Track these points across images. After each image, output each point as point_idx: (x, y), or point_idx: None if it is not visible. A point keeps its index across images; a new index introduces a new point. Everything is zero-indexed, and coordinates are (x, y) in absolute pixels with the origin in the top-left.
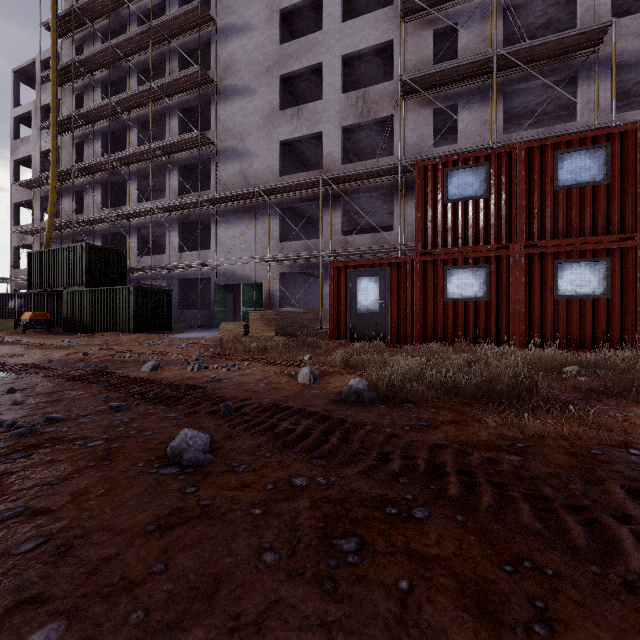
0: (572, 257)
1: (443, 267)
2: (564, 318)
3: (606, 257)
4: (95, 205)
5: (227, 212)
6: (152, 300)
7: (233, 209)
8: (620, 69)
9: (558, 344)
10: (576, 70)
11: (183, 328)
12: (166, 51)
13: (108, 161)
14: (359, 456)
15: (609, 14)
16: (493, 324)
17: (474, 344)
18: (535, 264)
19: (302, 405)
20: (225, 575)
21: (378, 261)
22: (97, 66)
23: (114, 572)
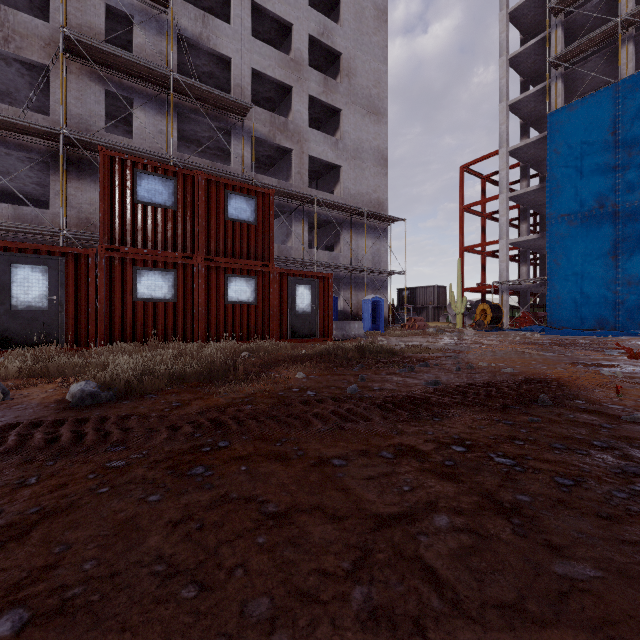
0: (236, 273)
1: (133, 266)
2: (231, 318)
3: (255, 276)
4: None
5: None
6: None
7: None
8: (255, 141)
9: (228, 338)
10: (231, 127)
11: None
12: None
13: None
14: (151, 434)
15: (250, 98)
16: (181, 323)
17: (166, 342)
18: (213, 275)
19: (23, 421)
20: (133, 518)
21: (47, 248)
22: None
23: (10, 576)
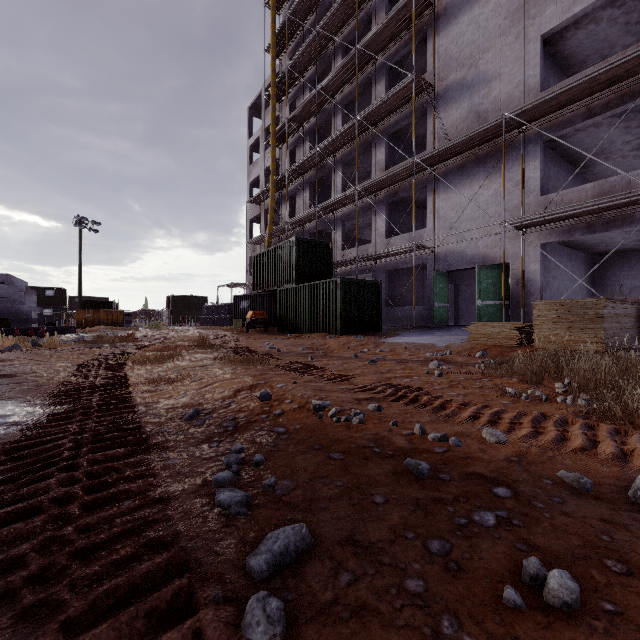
0: None
1: None
2: None
3: None
4: (304, 206)
5: (449, 173)
6: (360, 294)
7: (458, 166)
8: None
9: None
10: None
11: (393, 329)
12: (371, 8)
13: (315, 155)
14: None
15: None
16: None
17: None
18: None
19: None
20: None
21: None
22: (306, 65)
23: None
